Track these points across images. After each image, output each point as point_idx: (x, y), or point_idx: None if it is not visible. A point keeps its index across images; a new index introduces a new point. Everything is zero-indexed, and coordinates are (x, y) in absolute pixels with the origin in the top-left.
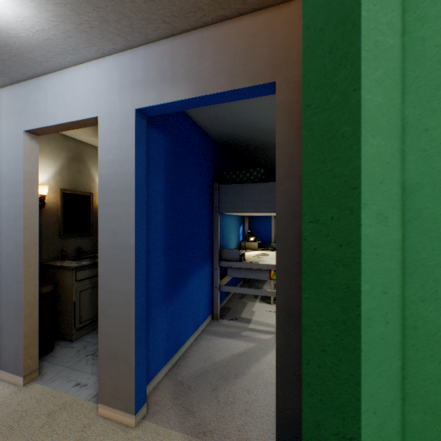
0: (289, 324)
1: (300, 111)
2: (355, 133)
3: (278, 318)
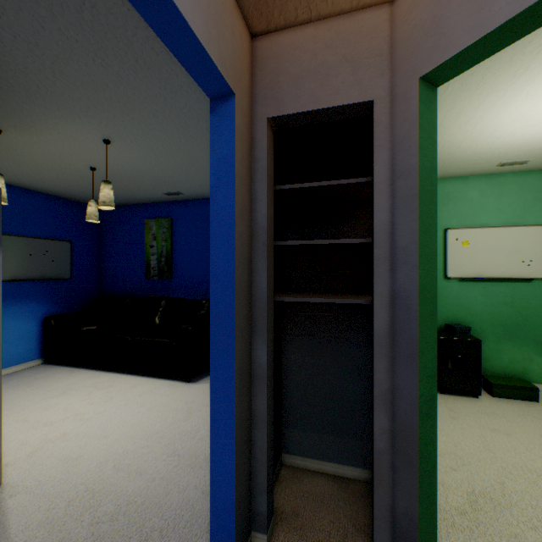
0: (242, 388)
1: (246, 149)
2: (435, 234)
3: (237, 388)
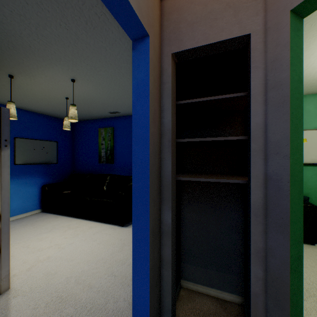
0: (154, 241)
1: (157, 75)
2: (302, 131)
3: (150, 242)
